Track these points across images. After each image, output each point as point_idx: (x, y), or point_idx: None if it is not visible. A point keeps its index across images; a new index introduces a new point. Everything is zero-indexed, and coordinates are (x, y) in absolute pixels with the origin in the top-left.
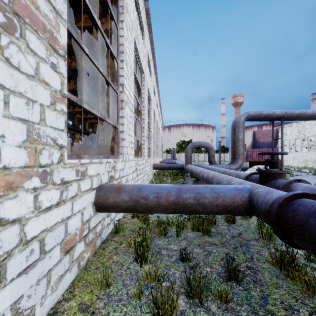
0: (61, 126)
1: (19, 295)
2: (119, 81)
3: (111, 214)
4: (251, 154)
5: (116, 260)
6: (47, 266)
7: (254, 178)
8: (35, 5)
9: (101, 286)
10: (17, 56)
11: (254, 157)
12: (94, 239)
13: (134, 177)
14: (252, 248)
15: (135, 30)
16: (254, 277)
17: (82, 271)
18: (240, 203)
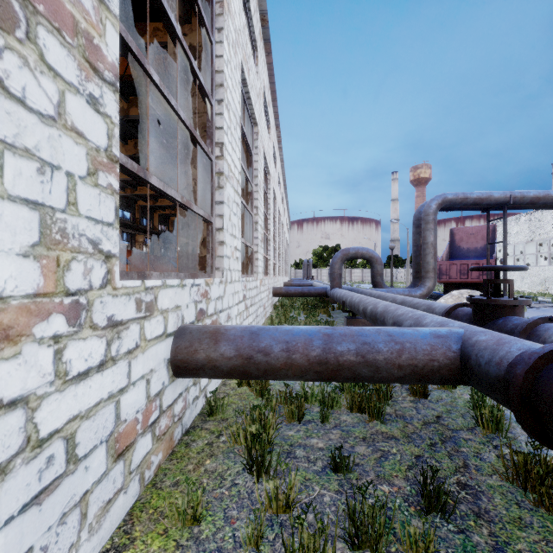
0: (109, 217)
1: (23, 549)
2: (214, 138)
3: (201, 380)
4: (446, 270)
5: (211, 469)
6: (81, 487)
7: (462, 314)
8: None
9: (185, 520)
10: (19, 76)
11: (453, 276)
12: (169, 428)
13: (240, 312)
14: (464, 445)
15: (242, 48)
16: (474, 504)
17: (147, 490)
18: (444, 362)
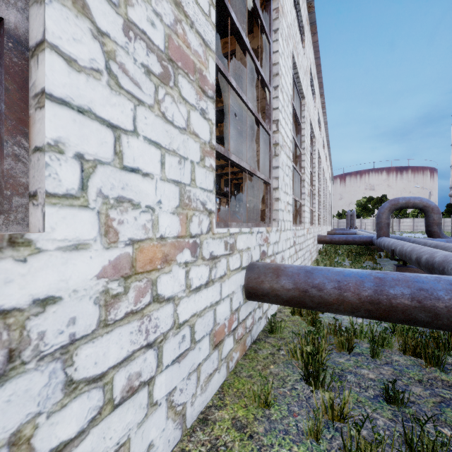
0: (210, 186)
1: (172, 386)
2: (271, 117)
3: (263, 305)
4: None
5: (274, 372)
6: (197, 359)
7: None
8: (186, 43)
9: (259, 403)
10: (171, 109)
11: None
12: (243, 336)
13: (291, 255)
14: None
15: (292, 38)
16: None
17: (231, 375)
18: None
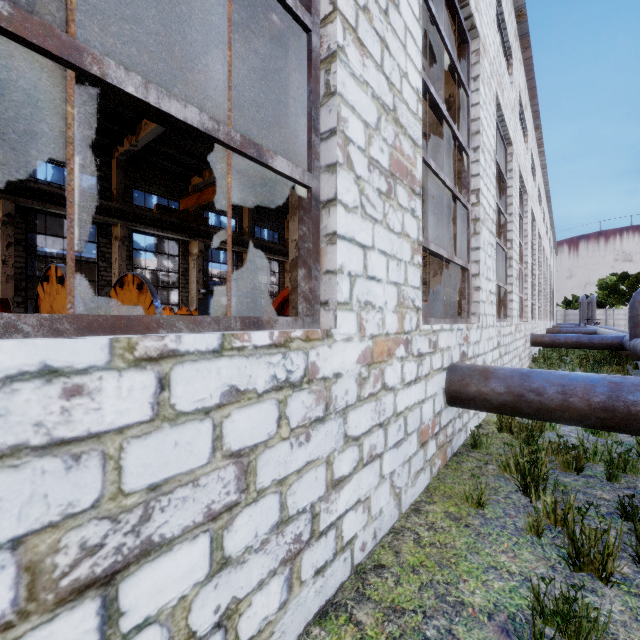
0: (418, 283)
1: (393, 467)
2: (470, 187)
3: (463, 415)
4: None
5: (484, 482)
6: (408, 452)
7: None
8: (401, 152)
9: (471, 503)
10: (392, 218)
11: None
12: (444, 444)
13: (494, 360)
14: None
15: (496, 74)
16: None
17: (434, 480)
18: None
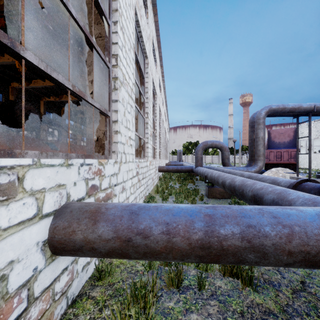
0: None
1: None
2: (111, 51)
3: None
4: (267, 156)
5: None
6: None
7: (309, 188)
8: None
9: None
10: None
11: (271, 159)
12: (46, 311)
13: (134, 184)
14: None
15: None
16: None
17: None
18: None
